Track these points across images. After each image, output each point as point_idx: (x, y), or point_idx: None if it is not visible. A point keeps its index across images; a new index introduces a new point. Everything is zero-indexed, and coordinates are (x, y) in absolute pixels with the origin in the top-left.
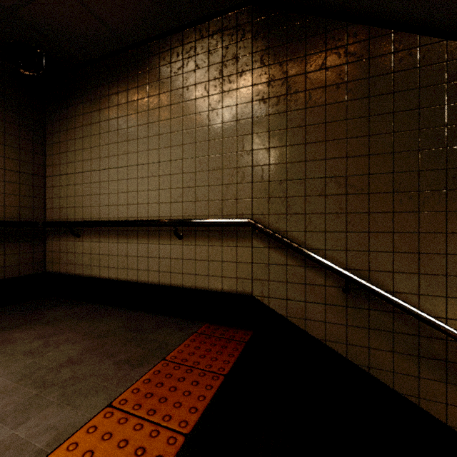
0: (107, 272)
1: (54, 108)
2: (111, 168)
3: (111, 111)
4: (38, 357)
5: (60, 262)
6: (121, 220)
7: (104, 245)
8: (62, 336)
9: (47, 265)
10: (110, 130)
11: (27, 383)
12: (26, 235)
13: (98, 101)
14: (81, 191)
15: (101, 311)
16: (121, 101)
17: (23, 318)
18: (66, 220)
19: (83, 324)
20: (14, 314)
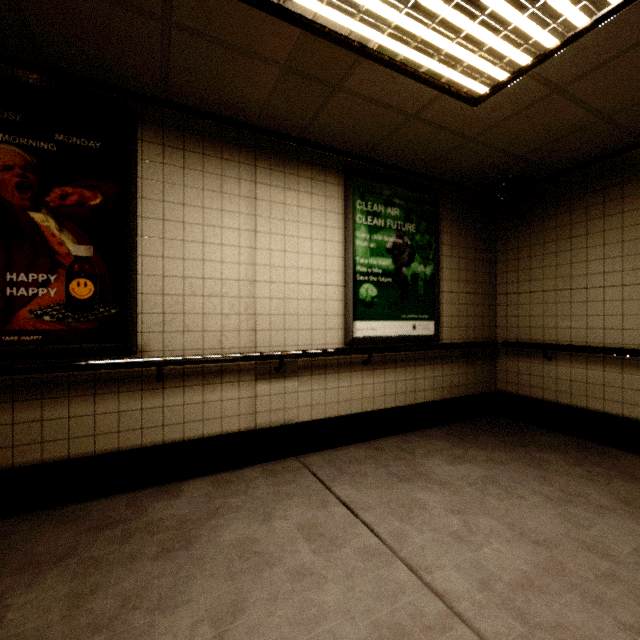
0: (601, 405)
1: (509, 225)
2: (609, 287)
3: (609, 220)
4: (605, 486)
5: (518, 383)
6: (629, 347)
7: (595, 374)
8: (596, 469)
9: (498, 384)
10: (606, 242)
11: (638, 510)
12: (485, 354)
13: (585, 210)
14: (553, 310)
15: (597, 448)
16: (628, 207)
17: (512, 436)
18: (529, 340)
19: (599, 460)
20: (495, 430)
